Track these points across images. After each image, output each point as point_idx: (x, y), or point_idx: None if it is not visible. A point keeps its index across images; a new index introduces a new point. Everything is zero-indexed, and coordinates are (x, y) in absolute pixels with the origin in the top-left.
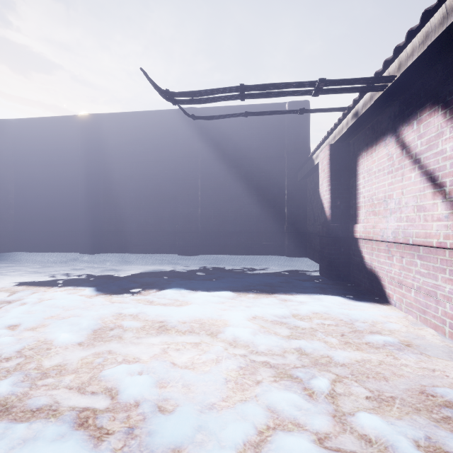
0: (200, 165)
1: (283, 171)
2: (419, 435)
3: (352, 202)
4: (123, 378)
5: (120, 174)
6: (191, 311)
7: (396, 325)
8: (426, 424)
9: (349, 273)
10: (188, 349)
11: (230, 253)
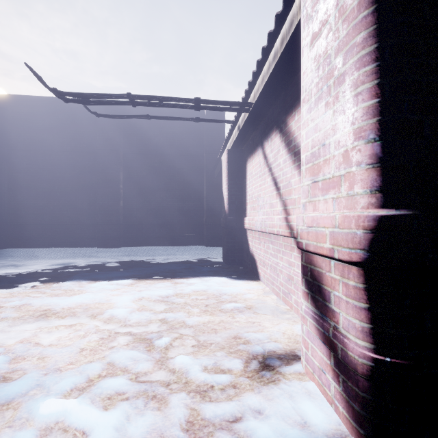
0: (122, 158)
1: (203, 169)
2: (210, 363)
3: (244, 199)
4: None
5: (30, 162)
6: (81, 298)
7: (251, 295)
8: (221, 356)
9: (242, 258)
10: (61, 330)
11: (153, 244)
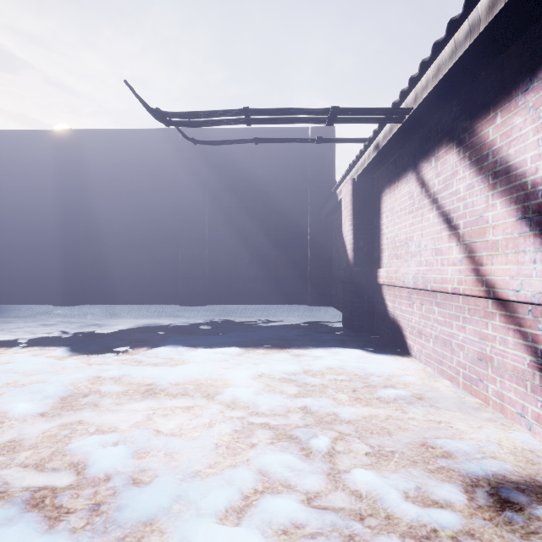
0: (208, 197)
1: (306, 207)
2: (410, 486)
3: (376, 244)
4: (93, 450)
5: (107, 206)
6: (187, 370)
7: (412, 377)
8: (419, 475)
9: (373, 323)
10: (178, 414)
11: (244, 302)
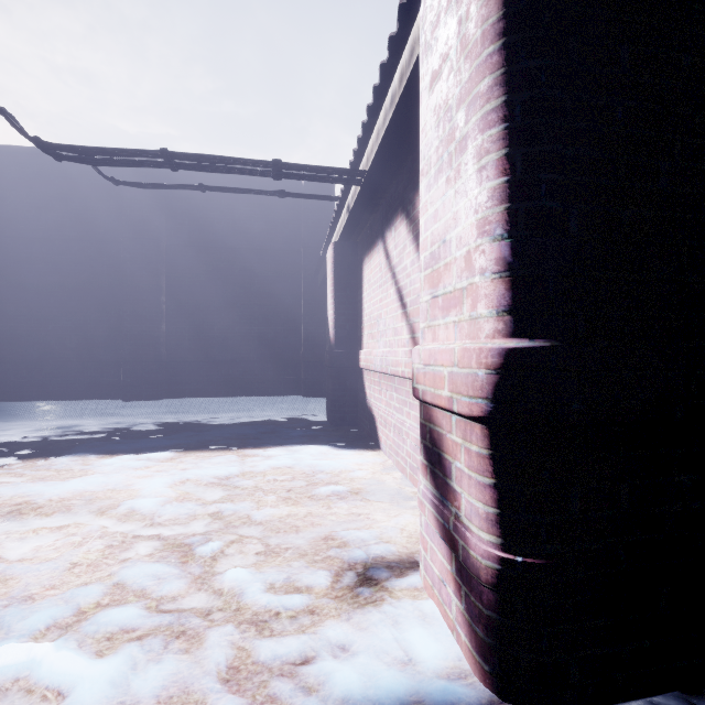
0: (166, 253)
1: (299, 272)
2: (280, 578)
3: (359, 321)
4: None
5: (5, 257)
6: (82, 482)
7: (363, 472)
8: (299, 566)
9: (357, 415)
10: (43, 535)
11: (217, 394)
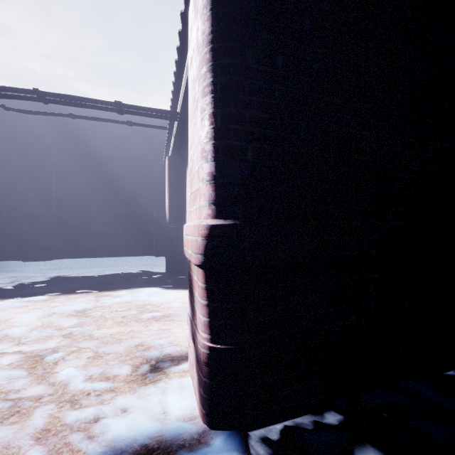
0: (56, 158)
1: (152, 174)
2: (97, 372)
3: (185, 207)
4: None
5: None
6: None
7: (176, 303)
8: (113, 364)
9: (183, 267)
10: None
11: (94, 255)
